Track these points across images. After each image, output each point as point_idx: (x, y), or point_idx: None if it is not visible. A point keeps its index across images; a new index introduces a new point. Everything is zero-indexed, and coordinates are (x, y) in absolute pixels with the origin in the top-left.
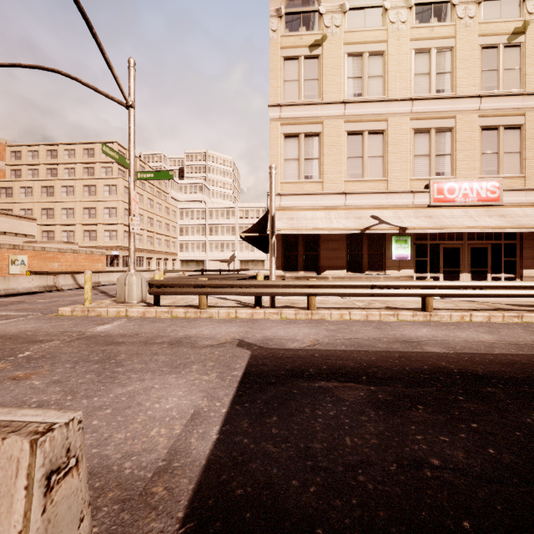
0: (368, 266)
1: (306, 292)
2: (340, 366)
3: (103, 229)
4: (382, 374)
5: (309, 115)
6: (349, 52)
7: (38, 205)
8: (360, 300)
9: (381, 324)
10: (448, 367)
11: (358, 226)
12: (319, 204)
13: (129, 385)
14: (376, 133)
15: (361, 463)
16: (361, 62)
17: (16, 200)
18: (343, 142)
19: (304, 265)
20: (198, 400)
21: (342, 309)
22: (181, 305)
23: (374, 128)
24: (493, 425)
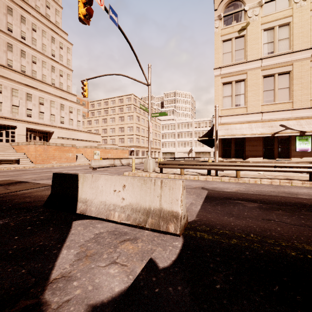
0: (278, 155)
1: (235, 168)
2: (248, 198)
3: (127, 137)
4: (268, 201)
5: (238, 70)
6: (264, 28)
7: (101, 128)
8: (270, 175)
9: (278, 186)
10: (306, 203)
11: (270, 132)
12: (245, 119)
13: None
14: (284, 73)
15: (249, 217)
16: (273, 32)
17: (92, 126)
18: (260, 82)
19: (234, 155)
20: (191, 200)
21: (256, 178)
22: (171, 173)
23: (282, 70)
24: (311, 217)
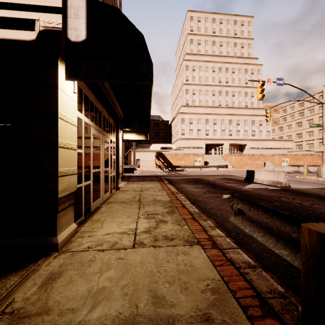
0: None
1: None
2: None
3: None
4: None
5: None
6: None
7: (294, 133)
8: None
9: None
10: None
11: None
12: None
13: (301, 185)
14: None
15: None
16: None
17: (284, 132)
18: None
19: None
20: (311, 187)
21: None
22: None
23: None
24: None
